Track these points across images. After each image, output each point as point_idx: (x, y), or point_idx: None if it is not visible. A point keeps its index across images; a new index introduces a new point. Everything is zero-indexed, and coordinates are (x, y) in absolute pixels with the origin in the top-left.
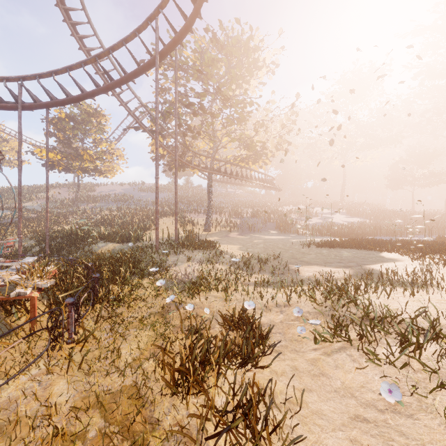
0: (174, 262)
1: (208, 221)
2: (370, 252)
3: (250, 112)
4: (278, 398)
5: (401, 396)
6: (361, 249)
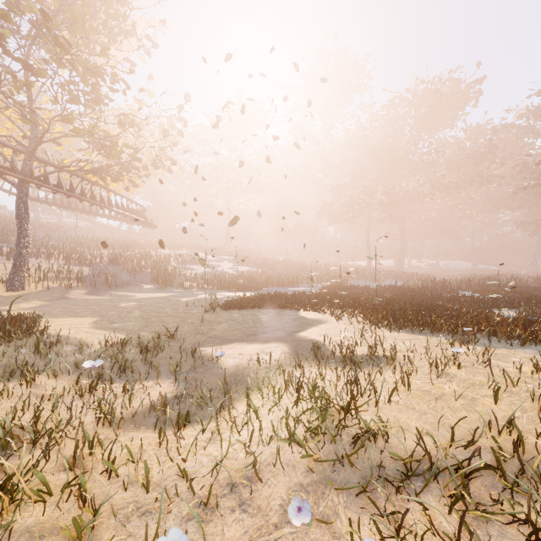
0: None
1: (17, 270)
2: (288, 312)
3: (112, 91)
4: None
5: None
6: (276, 308)
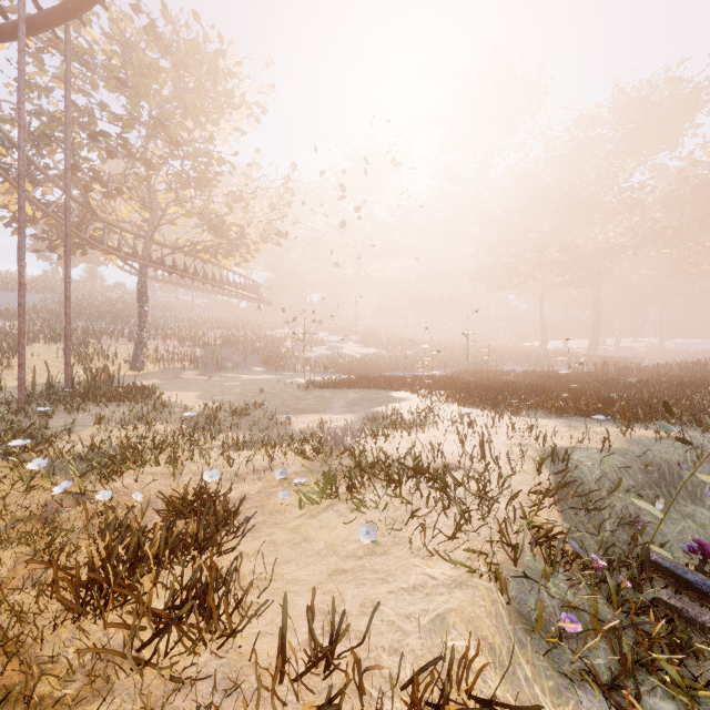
0: (66, 427)
1: (138, 351)
2: (380, 392)
3: (219, 175)
4: (246, 580)
5: (376, 534)
6: (371, 389)
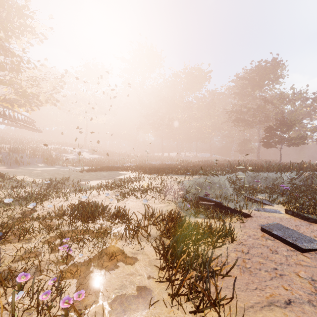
0: None
1: None
2: (115, 172)
3: (28, 69)
4: None
5: (147, 201)
6: (110, 171)
